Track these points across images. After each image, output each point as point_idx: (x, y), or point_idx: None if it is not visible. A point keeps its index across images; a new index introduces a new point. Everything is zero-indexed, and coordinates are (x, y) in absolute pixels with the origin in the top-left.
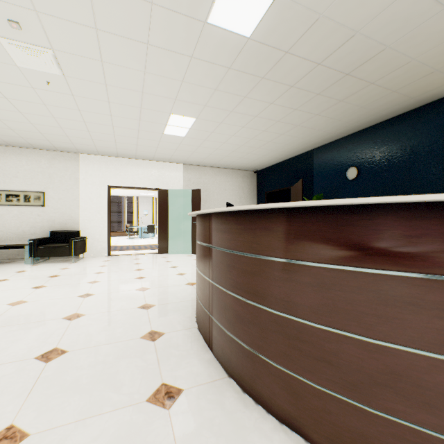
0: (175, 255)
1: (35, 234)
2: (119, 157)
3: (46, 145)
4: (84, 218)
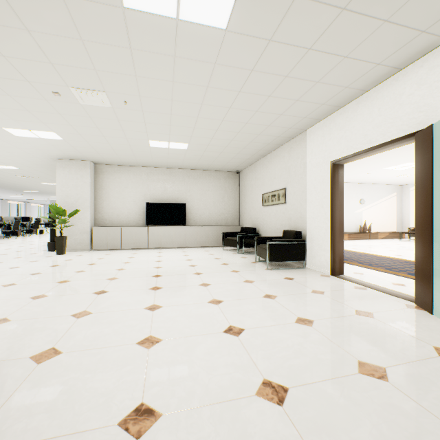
0: (414, 326)
1: (282, 232)
2: (341, 106)
3: (272, 139)
4: (310, 215)
